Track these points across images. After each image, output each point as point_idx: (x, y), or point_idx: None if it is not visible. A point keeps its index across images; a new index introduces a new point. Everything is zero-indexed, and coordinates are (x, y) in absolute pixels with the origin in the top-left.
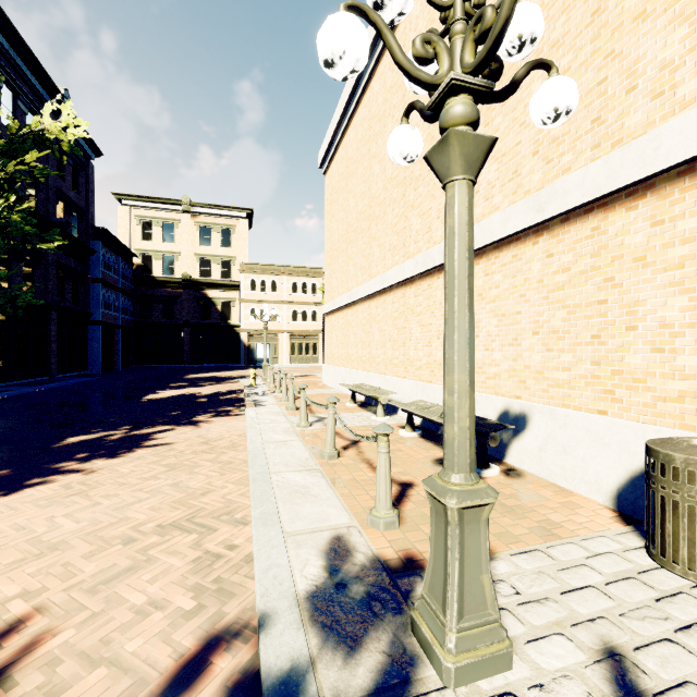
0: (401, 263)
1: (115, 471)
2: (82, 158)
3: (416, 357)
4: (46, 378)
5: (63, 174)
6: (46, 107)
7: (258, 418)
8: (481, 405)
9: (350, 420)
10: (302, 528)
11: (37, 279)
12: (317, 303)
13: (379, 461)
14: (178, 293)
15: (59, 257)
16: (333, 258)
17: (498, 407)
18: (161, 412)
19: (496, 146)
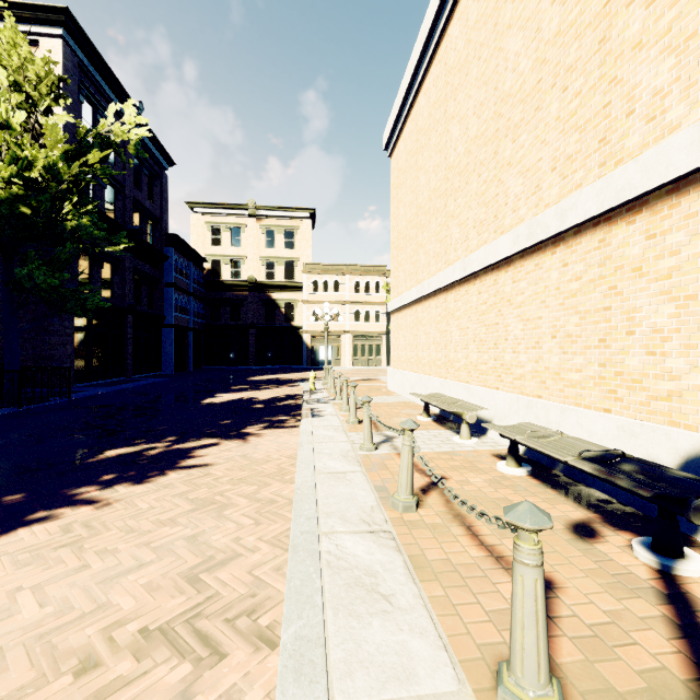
0: (491, 240)
1: (133, 505)
2: (157, 169)
3: (515, 363)
4: (123, 378)
5: (140, 185)
6: (110, 108)
7: (313, 434)
8: (643, 440)
9: (425, 443)
10: (365, 699)
11: (115, 284)
12: (380, 302)
13: (521, 581)
14: (244, 296)
15: (135, 263)
16: (400, 249)
17: (681, 448)
18: (213, 420)
19: (672, 29)
